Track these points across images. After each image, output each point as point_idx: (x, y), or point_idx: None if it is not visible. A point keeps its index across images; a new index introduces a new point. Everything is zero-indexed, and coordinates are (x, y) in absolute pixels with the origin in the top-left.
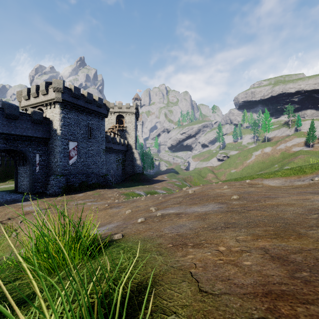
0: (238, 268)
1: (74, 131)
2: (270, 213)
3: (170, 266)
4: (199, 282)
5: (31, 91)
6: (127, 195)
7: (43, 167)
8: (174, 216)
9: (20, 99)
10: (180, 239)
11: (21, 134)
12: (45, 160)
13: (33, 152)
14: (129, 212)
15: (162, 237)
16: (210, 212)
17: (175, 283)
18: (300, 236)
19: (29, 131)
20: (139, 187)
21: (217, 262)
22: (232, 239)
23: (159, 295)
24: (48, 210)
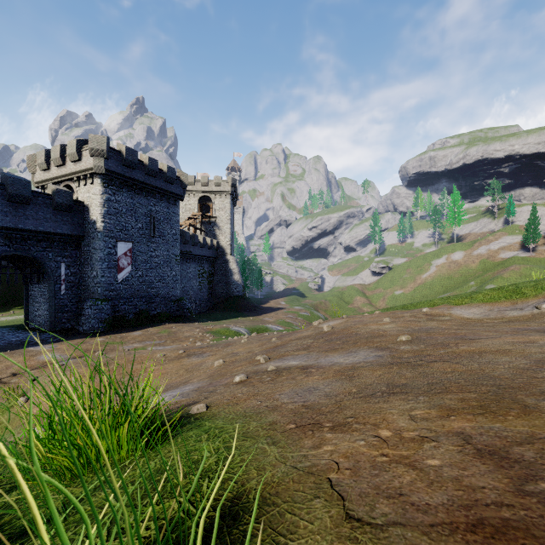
0: (417, 473)
1: (126, 225)
2: (468, 366)
3: (292, 467)
4: (346, 499)
5: (52, 156)
6: (218, 334)
7: (73, 285)
8: (297, 371)
9: (34, 170)
10: (308, 415)
11: (34, 230)
12: (76, 273)
13: (56, 260)
14: (219, 364)
15: (276, 410)
16: (360, 364)
17: (301, 501)
18: (527, 411)
19: (48, 224)
20: (237, 319)
21: (378, 461)
22: (402, 415)
23: (271, 525)
24: (80, 359)
